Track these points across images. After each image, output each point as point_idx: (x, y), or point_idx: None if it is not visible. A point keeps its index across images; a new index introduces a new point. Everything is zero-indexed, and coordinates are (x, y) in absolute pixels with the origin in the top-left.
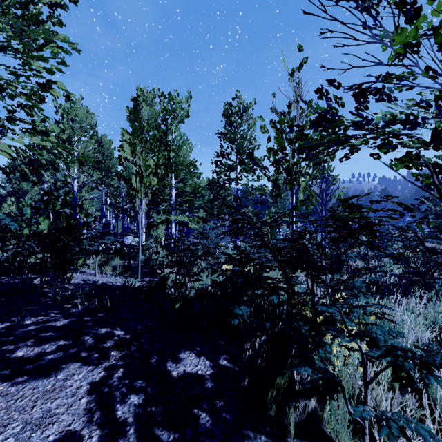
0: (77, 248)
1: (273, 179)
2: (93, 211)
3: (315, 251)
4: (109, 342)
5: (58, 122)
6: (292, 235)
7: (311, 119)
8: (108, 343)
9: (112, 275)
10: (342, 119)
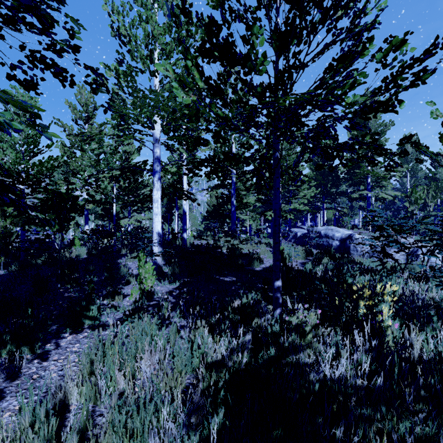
0: None
1: None
2: None
3: None
4: None
5: None
6: None
7: None
8: None
9: None
10: None
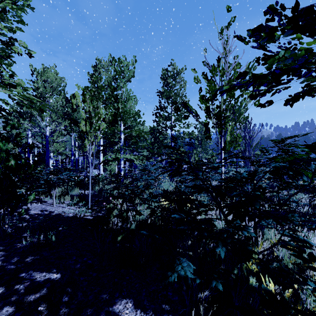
0: (41, 182)
1: (204, 124)
2: (67, 151)
3: (258, 193)
4: (40, 291)
5: (34, 82)
6: (235, 177)
7: (238, 71)
8: (38, 293)
9: (68, 204)
10: (294, 50)
